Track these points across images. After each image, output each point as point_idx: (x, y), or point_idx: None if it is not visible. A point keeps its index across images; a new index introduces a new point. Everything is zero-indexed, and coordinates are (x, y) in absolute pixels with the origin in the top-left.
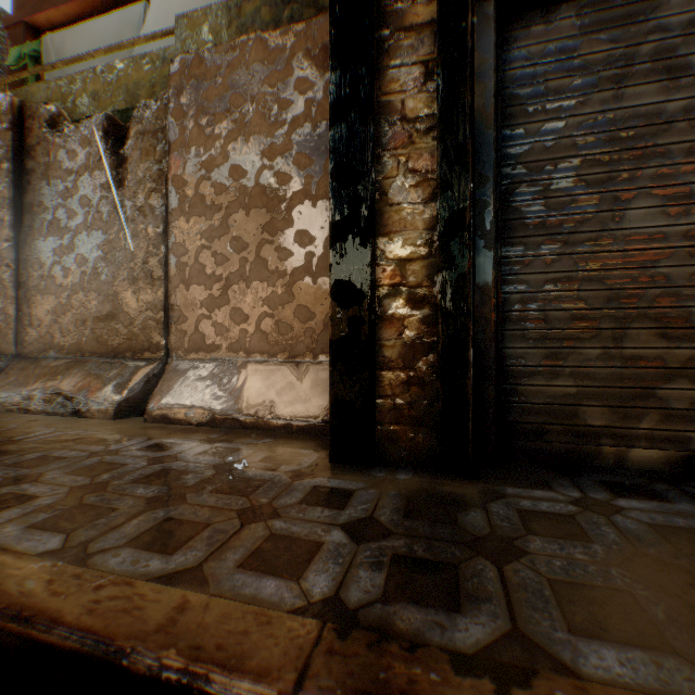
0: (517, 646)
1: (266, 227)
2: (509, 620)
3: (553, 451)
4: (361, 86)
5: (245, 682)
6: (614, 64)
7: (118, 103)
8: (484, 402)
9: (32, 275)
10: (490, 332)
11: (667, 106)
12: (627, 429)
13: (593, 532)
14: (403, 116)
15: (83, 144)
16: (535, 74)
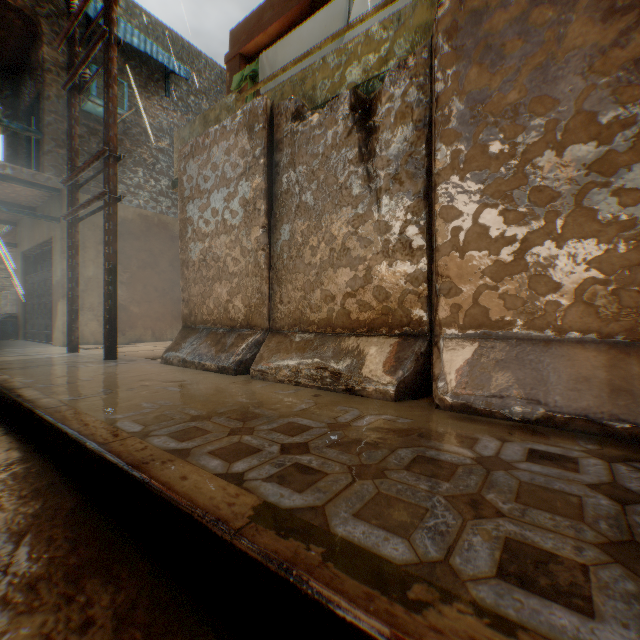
0: None
1: (594, 166)
2: None
3: None
4: None
5: None
6: None
7: (347, 84)
8: None
9: (279, 256)
10: None
11: None
12: None
13: None
14: None
15: (328, 126)
16: None
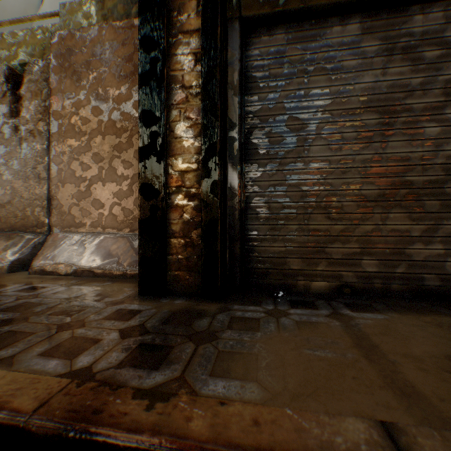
0: (175, 384)
1: (116, 147)
2: (181, 372)
3: (273, 284)
4: (157, 64)
5: (5, 412)
6: (305, 63)
7: (20, 59)
8: (233, 256)
9: None
10: (236, 215)
11: (331, 89)
12: (311, 271)
13: (263, 326)
14: (183, 85)
15: None
16: (264, 64)
